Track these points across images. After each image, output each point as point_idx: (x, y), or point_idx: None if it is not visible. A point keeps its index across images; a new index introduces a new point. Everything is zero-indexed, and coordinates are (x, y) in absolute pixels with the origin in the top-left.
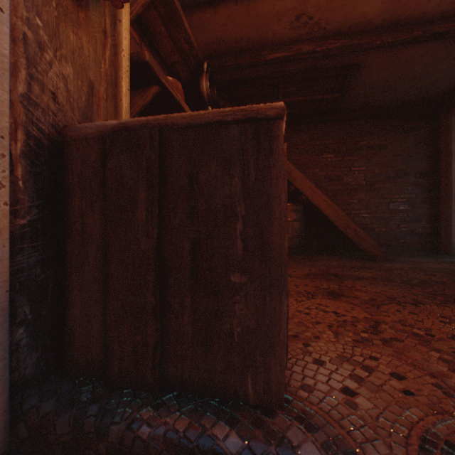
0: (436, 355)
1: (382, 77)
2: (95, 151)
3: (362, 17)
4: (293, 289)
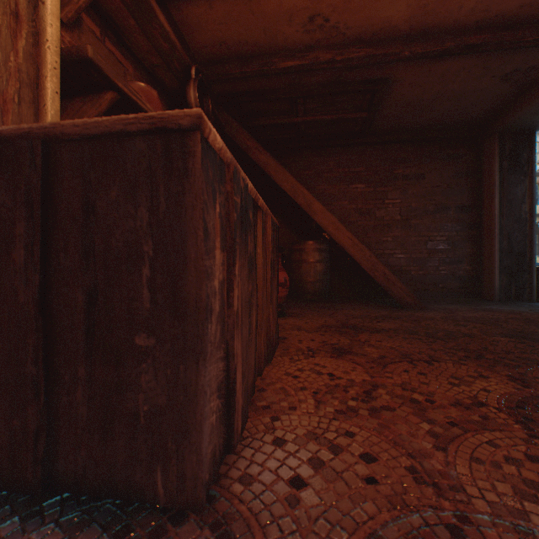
0: (426, 427)
1: (416, 94)
2: None
3: (386, 22)
4: (294, 346)
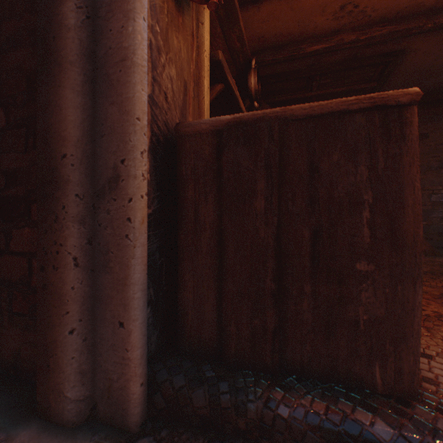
0: None
1: (428, 62)
2: (208, 145)
3: (412, 0)
4: None
